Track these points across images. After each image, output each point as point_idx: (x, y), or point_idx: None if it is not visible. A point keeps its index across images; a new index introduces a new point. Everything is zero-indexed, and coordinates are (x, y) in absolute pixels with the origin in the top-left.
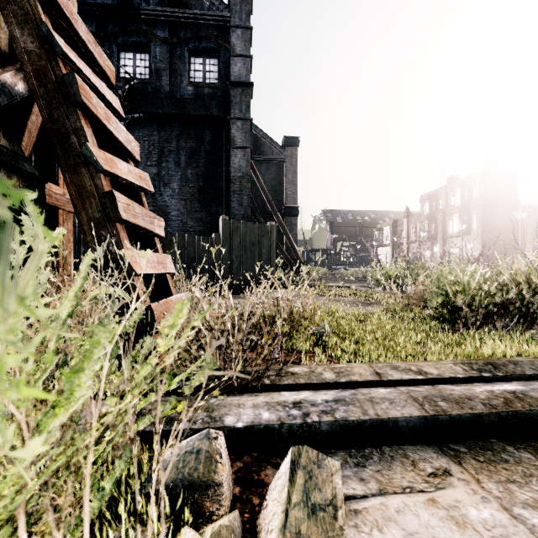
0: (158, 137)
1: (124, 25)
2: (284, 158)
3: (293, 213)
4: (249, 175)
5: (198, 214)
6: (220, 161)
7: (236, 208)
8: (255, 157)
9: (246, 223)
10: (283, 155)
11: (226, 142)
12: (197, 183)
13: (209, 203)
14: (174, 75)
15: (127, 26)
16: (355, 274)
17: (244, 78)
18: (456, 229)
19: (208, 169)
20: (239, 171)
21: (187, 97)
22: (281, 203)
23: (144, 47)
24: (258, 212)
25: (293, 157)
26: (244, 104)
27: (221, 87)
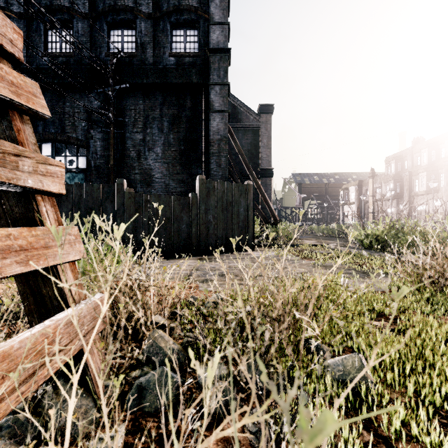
0: (143, 105)
1: (113, 4)
2: (259, 124)
3: (268, 174)
4: (227, 137)
5: (180, 176)
6: (200, 126)
7: (215, 169)
8: (233, 125)
9: (223, 182)
10: (259, 122)
11: (205, 107)
12: (179, 147)
13: (190, 165)
14: (157, 47)
15: (115, 5)
16: (326, 231)
17: (222, 45)
18: (423, 187)
19: (189, 133)
20: (218, 133)
21: (169, 67)
22: (256, 165)
23: (130, 23)
24: (236, 174)
25: (268, 123)
26: (222, 70)
27: (200, 55)
